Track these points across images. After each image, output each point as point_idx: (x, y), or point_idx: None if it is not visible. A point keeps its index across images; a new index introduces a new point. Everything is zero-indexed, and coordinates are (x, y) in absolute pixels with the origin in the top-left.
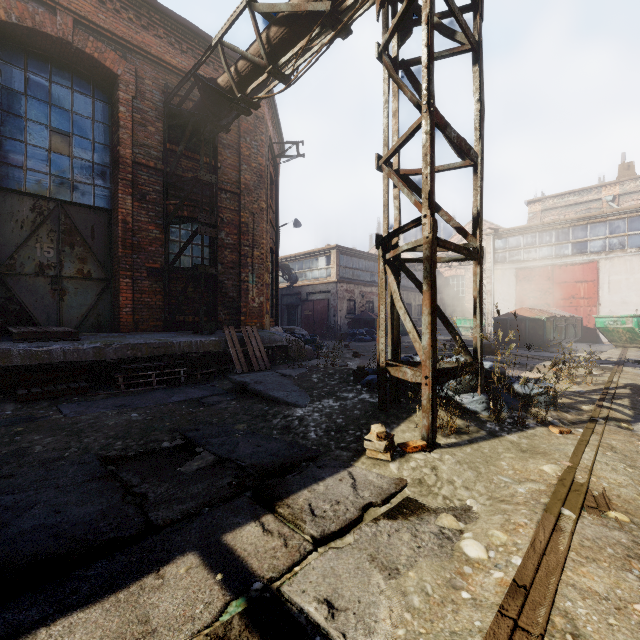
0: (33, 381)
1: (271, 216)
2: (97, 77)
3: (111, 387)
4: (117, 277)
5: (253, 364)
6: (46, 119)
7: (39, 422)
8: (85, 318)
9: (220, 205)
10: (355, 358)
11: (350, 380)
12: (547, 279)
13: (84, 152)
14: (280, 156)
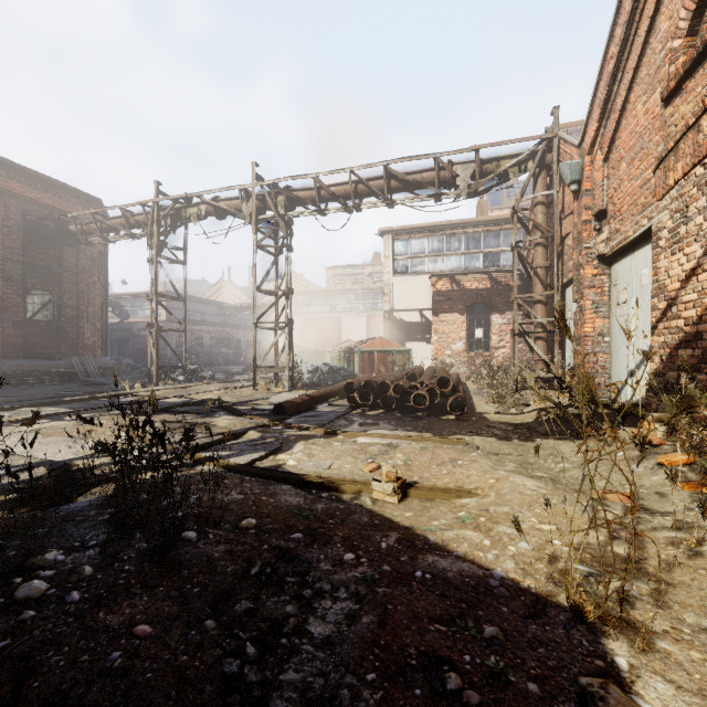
0: None
1: (102, 279)
2: None
3: (5, 386)
4: None
5: (91, 376)
6: None
7: None
8: None
9: (64, 280)
10: None
11: (144, 378)
12: (317, 326)
13: None
14: None
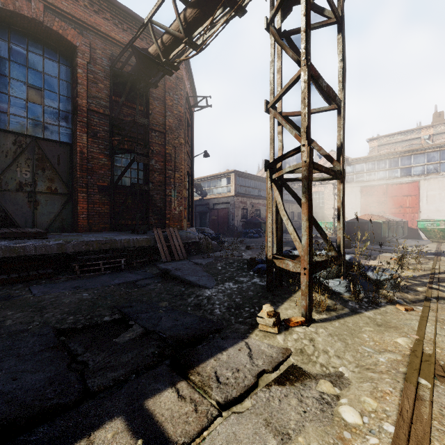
0: (12, 268)
1: (188, 149)
2: (62, 48)
3: (70, 273)
4: (76, 192)
5: (174, 255)
6: (24, 78)
7: (13, 300)
8: (53, 222)
9: (151, 141)
10: (248, 250)
11: (245, 268)
12: (383, 194)
13: (52, 102)
14: (194, 106)
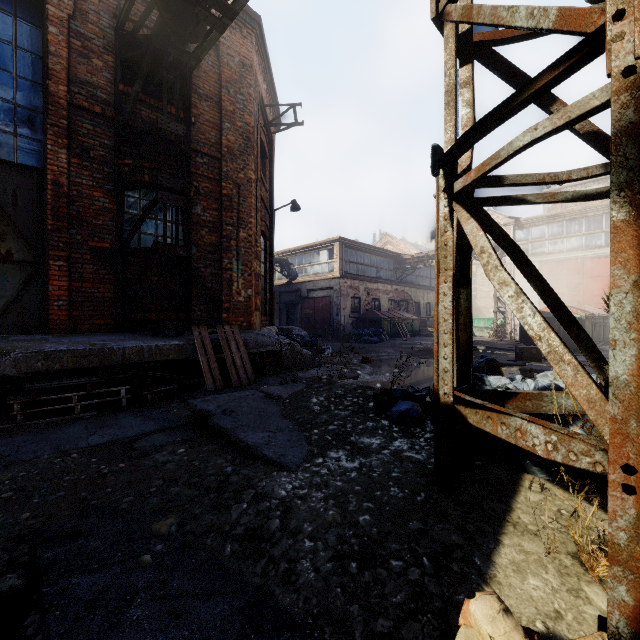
0: None
1: (264, 195)
2: None
3: (7, 417)
4: (46, 259)
5: (231, 377)
6: None
7: None
8: (2, 314)
9: (195, 171)
10: (365, 365)
11: (369, 408)
12: (576, 273)
13: (1, 88)
14: (274, 124)
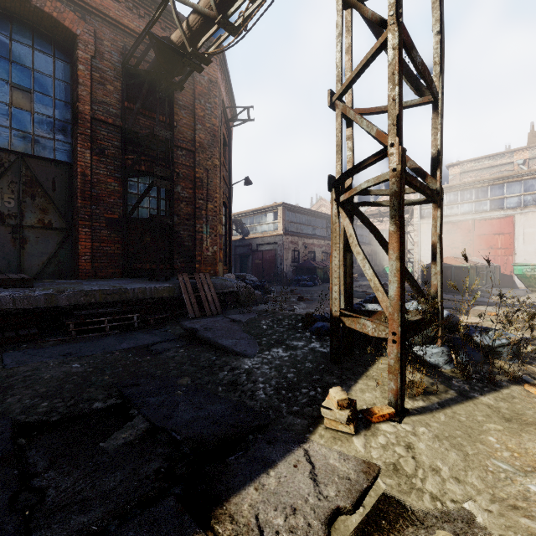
0: None
1: (224, 174)
2: (58, 37)
3: (63, 333)
4: (76, 227)
5: (205, 309)
6: (6, 75)
7: None
8: (46, 265)
9: (176, 161)
10: (300, 302)
11: (299, 326)
12: (468, 232)
13: (45, 108)
14: (233, 120)
